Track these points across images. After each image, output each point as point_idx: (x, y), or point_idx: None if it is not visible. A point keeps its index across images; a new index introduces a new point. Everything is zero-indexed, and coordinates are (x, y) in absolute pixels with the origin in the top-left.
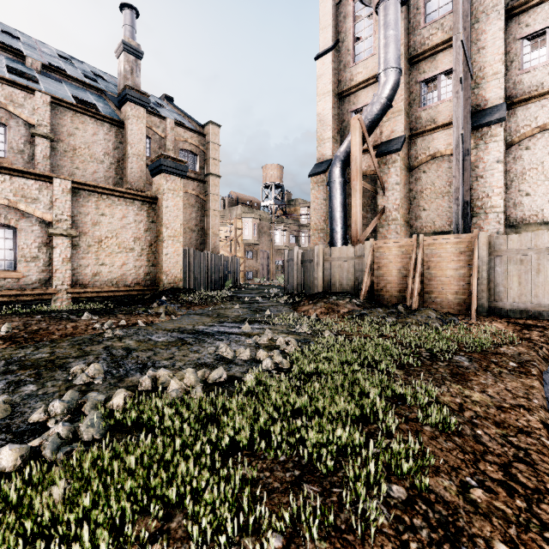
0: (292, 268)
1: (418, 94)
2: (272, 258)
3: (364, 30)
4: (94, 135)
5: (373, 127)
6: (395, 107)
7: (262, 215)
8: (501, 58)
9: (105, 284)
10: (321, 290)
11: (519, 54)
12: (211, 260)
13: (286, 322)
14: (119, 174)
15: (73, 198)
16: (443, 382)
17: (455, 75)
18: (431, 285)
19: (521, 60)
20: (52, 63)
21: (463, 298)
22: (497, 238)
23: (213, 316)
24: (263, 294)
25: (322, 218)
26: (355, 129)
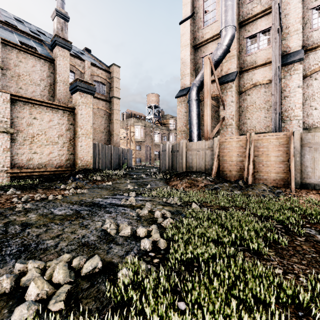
0: (165, 155)
1: (245, 46)
2: (152, 150)
3: (210, 6)
4: (33, 66)
5: (217, 65)
6: (230, 53)
7: (146, 124)
8: (300, 20)
9: (36, 166)
10: (184, 170)
11: (310, 19)
12: (113, 150)
13: (162, 195)
14: (51, 93)
15: (12, 106)
16: (319, 267)
17: (274, 27)
18: (259, 167)
19: (311, 22)
20: (8, 21)
21: (282, 176)
22: (306, 134)
23: (110, 189)
24: (146, 172)
25: (184, 124)
26: (206, 65)
